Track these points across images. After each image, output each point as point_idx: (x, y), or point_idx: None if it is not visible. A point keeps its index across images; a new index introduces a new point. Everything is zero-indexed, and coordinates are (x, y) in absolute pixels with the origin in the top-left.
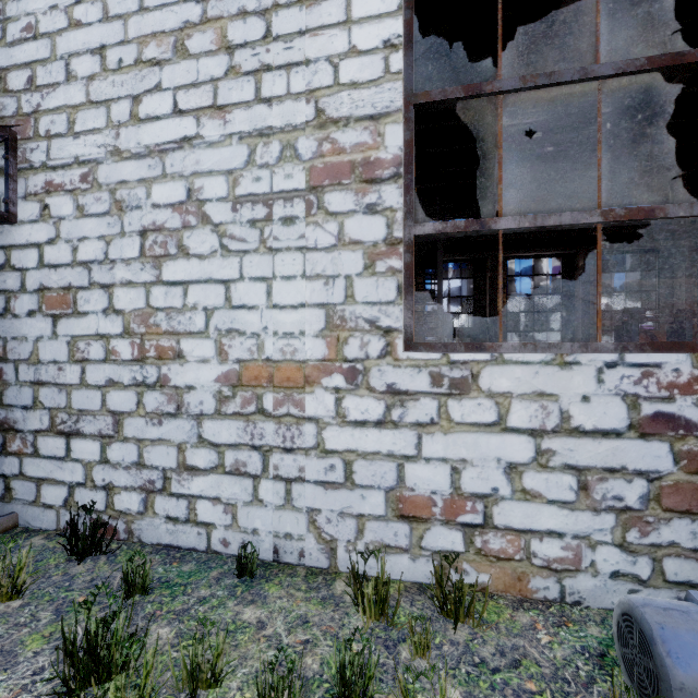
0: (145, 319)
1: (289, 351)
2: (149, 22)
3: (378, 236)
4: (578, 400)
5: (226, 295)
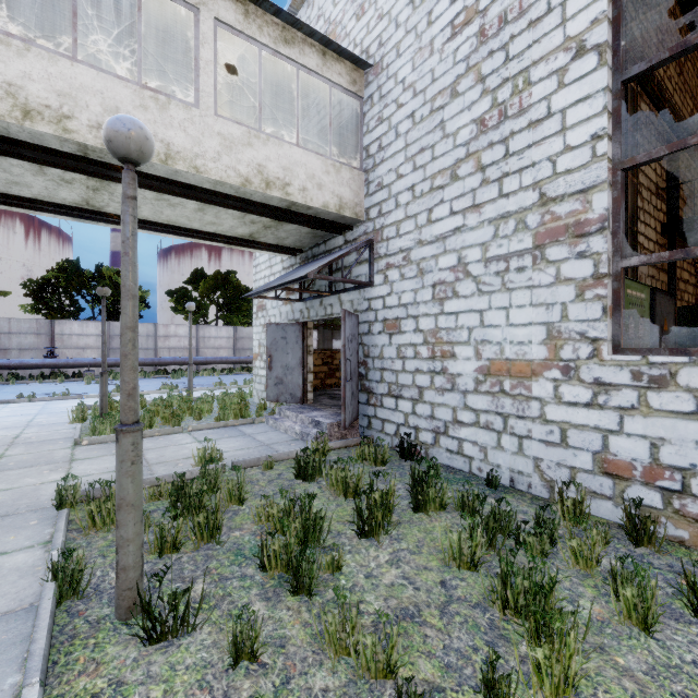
0: (435, 334)
1: (521, 354)
2: (437, 165)
3: (587, 273)
4: None
5: (480, 319)
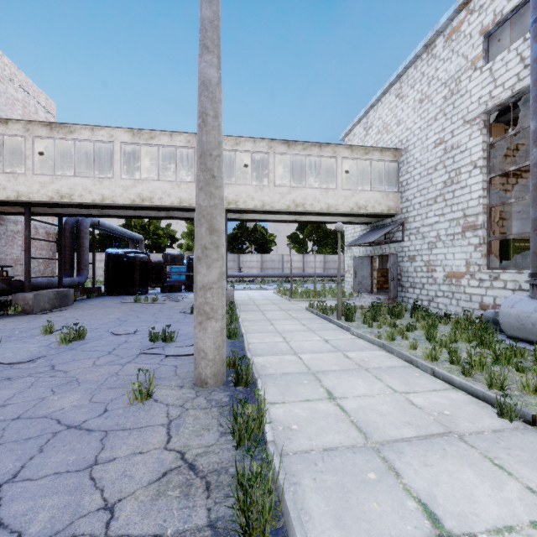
0: (428, 262)
1: (458, 270)
2: (429, 196)
3: (477, 242)
4: (523, 282)
5: (444, 257)
